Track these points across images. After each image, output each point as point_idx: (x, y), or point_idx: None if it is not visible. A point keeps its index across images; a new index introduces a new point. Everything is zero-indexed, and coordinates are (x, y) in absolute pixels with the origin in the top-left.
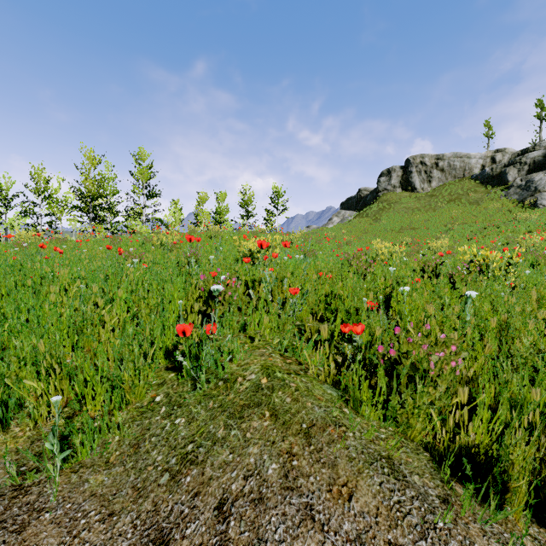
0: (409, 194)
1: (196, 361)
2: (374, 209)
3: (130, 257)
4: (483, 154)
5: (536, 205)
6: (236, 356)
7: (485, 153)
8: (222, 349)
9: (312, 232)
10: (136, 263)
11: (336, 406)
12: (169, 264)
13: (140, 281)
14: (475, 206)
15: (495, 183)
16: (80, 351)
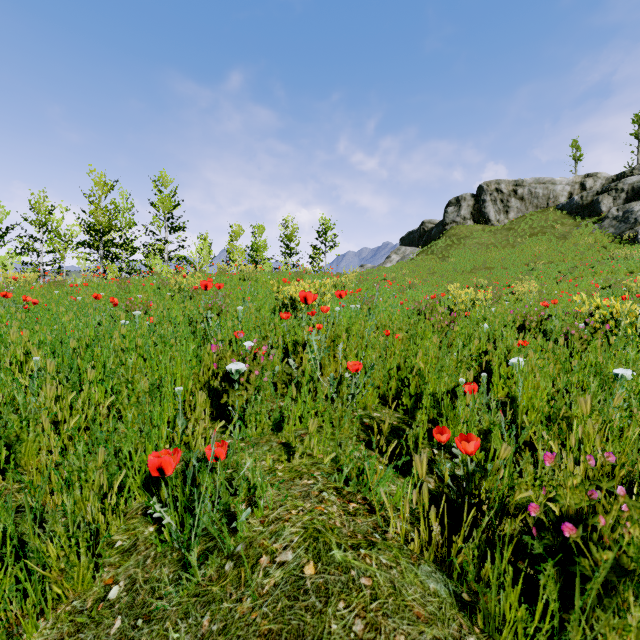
0: (483, 227)
1: (190, 510)
2: (441, 245)
3: (131, 308)
4: (570, 180)
5: (636, 240)
6: (260, 502)
7: (572, 178)
8: (236, 484)
9: (367, 272)
10: (139, 316)
11: (453, 633)
12: (181, 319)
13: (133, 346)
14: (562, 241)
15: (585, 214)
16: (10, 475)
